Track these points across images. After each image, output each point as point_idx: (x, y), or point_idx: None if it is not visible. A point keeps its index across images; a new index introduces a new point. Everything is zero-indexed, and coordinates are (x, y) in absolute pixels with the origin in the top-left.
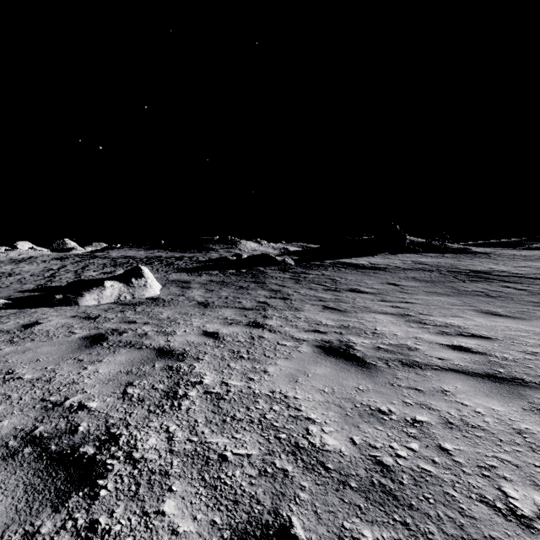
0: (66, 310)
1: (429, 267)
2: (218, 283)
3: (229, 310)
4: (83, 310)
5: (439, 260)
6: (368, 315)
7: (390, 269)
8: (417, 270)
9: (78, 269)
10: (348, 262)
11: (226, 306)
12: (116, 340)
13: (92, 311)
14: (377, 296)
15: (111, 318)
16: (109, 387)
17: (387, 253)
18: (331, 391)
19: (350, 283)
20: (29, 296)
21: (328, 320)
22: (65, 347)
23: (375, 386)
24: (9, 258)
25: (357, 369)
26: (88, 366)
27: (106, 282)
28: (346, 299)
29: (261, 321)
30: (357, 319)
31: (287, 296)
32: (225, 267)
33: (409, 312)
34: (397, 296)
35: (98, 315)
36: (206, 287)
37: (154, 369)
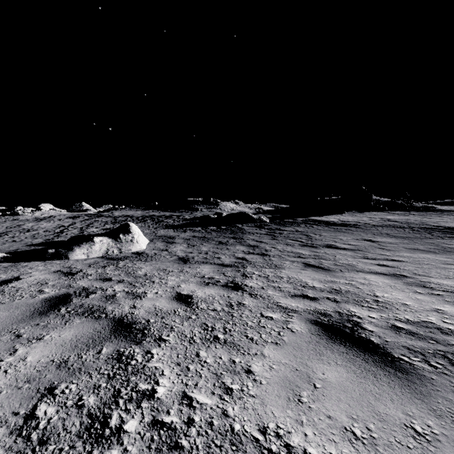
0: (54, 264)
1: (399, 224)
2: (199, 238)
3: (207, 267)
4: (69, 265)
5: (406, 217)
6: (356, 274)
7: (361, 226)
8: (388, 227)
9: (84, 226)
10: (318, 220)
11: (205, 262)
12: (78, 304)
13: (76, 266)
14: (357, 253)
15: (90, 274)
16: (16, 398)
17: (354, 211)
18: (367, 437)
19: (325, 239)
20: (32, 250)
21: (314, 280)
22: (18, 312)
23: (442, 423)
24: (34, 217)
25: (388, 374)
26: (19, 348)
27: (96, 237)
28: (326, 256)
29: (241, 281)
30: (346, 280)
31: (265, 252)
32: (207, 224)
33: (402, 272)
34: (379, 253)
35: (79, 271)
36: (188, 242)
37: (97, 359)
